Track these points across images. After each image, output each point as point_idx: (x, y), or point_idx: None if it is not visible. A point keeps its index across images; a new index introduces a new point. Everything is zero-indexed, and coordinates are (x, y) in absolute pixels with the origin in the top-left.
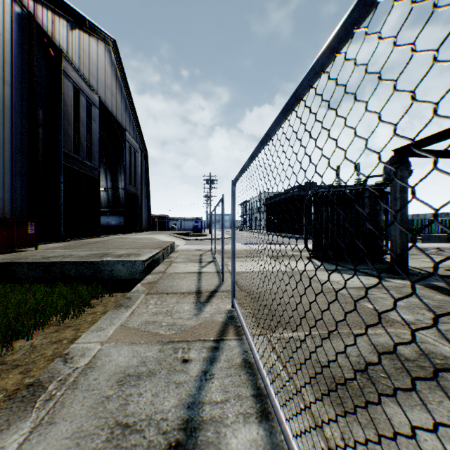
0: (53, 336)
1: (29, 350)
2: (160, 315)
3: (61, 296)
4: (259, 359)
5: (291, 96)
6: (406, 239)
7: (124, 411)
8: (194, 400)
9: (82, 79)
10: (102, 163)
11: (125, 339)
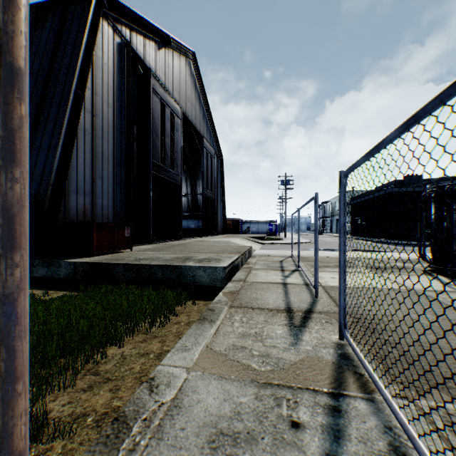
0: (140, 346)
1: (119, 360)
2: (249, 338)
3: (149, 300)
4: None
5: None
6: None
7: None
8: None
9: (167, 93)
10: (183, 171)
11: (212, 369)
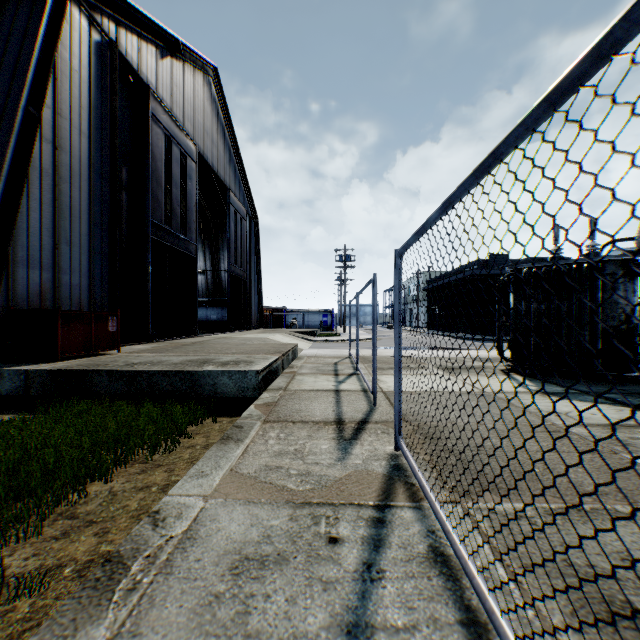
0: (138, 479)
1: (106, 499)
2: (286, 456)
3: (149, 419)
4: (467, 555)
5: (583, 56)
6: None
7: (243, 627)
8: (357, 619)
9: (175, 123)
10: (199, 237)
11: (238, 494)
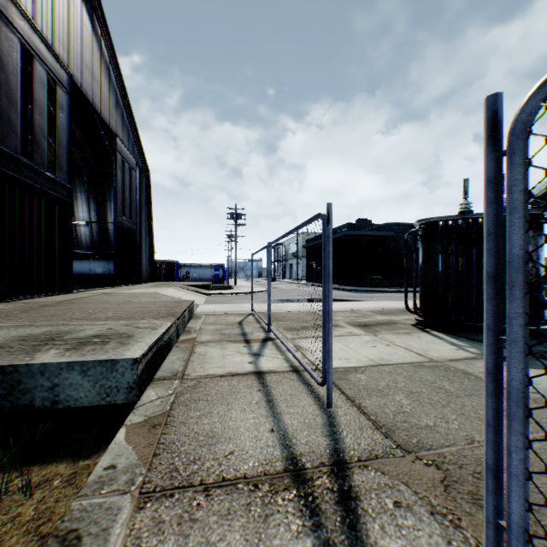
0: None
1: None
2: None
3: None
4: None
5: None
6: None
7: None
8: None
9: (39, 37)
10: (82, 186)
11: None
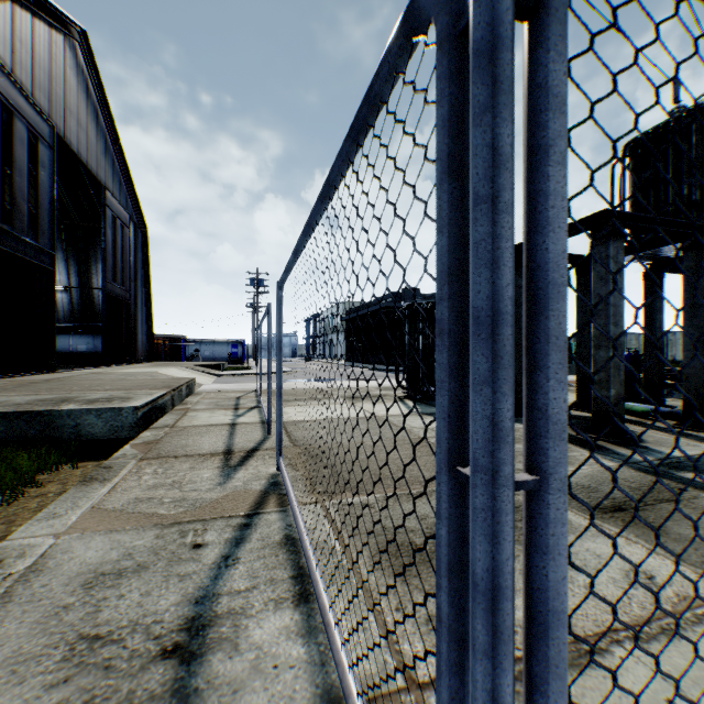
0: None
1: None
2: (162, 488)
3: None
4: (303, 529)
5: (325, 181)
6: (520, 369)
7: (93, 621)
8: (206, 593)
9: (19, 90)
10: (60, 242)
11: (99, 527)
